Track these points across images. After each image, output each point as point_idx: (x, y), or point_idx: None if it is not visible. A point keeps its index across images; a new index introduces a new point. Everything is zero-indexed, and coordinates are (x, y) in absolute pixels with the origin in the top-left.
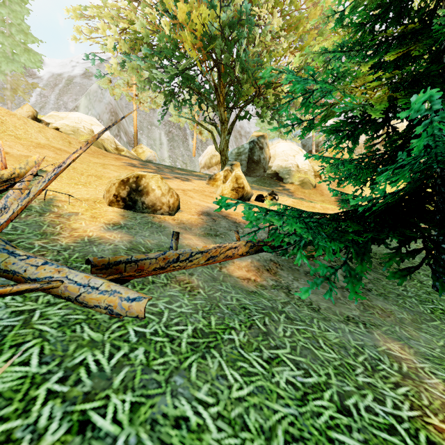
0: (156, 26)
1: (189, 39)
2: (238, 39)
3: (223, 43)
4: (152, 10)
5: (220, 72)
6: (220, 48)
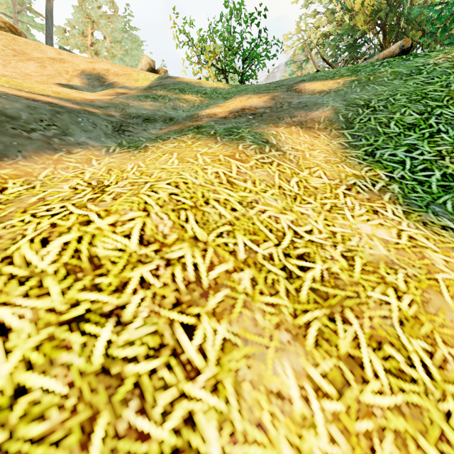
0: (339, 21)
1: (362, 19)
2: (402, 1)
3: (388, 9)
4: (341, 13)
5: (385, 33)
6: (386, 14)
